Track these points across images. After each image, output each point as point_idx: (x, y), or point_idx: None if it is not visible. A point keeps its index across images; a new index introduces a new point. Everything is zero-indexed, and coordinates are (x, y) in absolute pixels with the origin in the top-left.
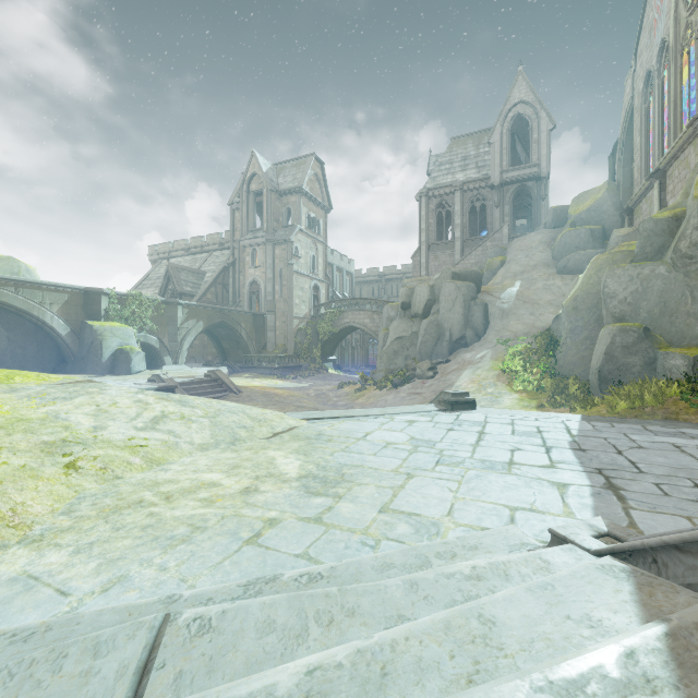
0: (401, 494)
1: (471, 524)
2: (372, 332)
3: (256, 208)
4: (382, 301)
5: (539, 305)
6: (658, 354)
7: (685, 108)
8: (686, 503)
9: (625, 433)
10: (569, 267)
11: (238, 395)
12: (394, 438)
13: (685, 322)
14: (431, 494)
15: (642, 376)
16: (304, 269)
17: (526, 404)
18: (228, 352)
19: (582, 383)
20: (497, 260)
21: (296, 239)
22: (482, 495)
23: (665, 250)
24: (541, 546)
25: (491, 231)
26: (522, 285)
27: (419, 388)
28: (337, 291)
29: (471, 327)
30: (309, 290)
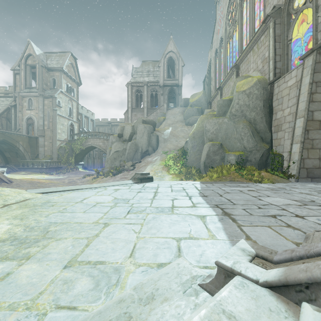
0: (94, 243)
1: (149, 261)
2: (103, 149)
3: (32, 76)
4: (109, 134)
5: (179, 137)
6: (225, 155)
7: (228, 65)
8: (262, 218)
9: (219, 187)
10: (190, 123)
11: (8, 184)
12: (103, 200)
13: (234, 141)
14: (119, 238)
15: (220, 164)
16: (64, 114)
17: (175, 179)
18: (10, 159)
19: (197, 169)
20: (162, 118)
21: (58, 96)
22: (157, 232)
23: (226, 113)
24: (208, 277)
25: (159, 106)
26: (172, 129)
27: (126, 175)
28: (85, 128)
29: (151, 146)
30: (67, 126)
